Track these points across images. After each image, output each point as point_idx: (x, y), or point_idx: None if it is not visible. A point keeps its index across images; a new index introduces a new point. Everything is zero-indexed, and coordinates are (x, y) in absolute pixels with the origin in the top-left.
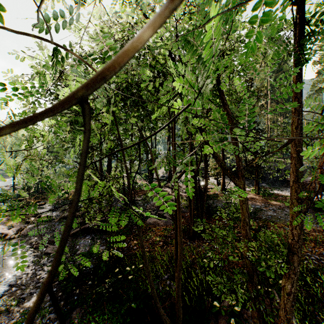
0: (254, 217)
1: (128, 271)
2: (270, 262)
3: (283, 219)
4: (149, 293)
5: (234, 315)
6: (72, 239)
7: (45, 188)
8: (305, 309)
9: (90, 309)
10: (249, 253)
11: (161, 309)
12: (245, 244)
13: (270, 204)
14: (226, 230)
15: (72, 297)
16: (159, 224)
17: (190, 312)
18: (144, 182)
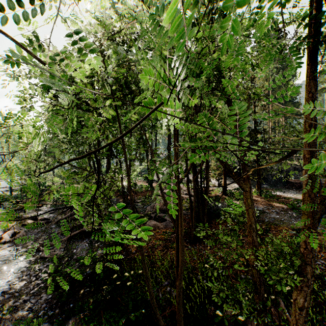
0: (256, 220)
1: (126, 277)
2: (281, 274)
3: (286, 222)
4: (148, 300)
5: (238, 325)
6: (69, 242)
7: (43, 190)
8: (312, 318)
9: (87, 318)
10: (257, 263)
11: (160, 320)
12: (252, 252)
13: (273, 206)
14: (230, 235)
15: (68, 305)
16: (159, 226)
17: (191, 321)
18: (144, 183)
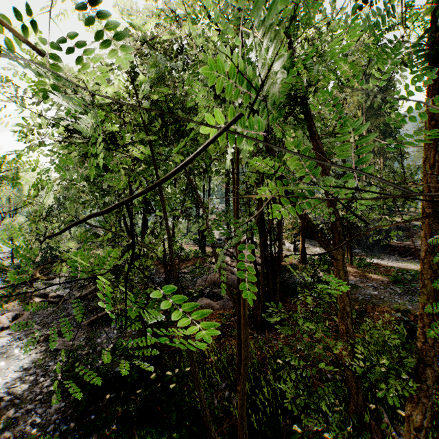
0: None
1: (169, 377)
2: (389, 380)
3: (388, 301)
4: (199, 410)
5: None
6: (91, 328)
7: (56, 256)
8: None
9: (113, 435)
10: (353, 362)
11: None
12: (345, 345)
13: (369, 279)
14: (313, 322)
15: (88, 416)
16: (213, 306)
17: None
18: (193, 247)
